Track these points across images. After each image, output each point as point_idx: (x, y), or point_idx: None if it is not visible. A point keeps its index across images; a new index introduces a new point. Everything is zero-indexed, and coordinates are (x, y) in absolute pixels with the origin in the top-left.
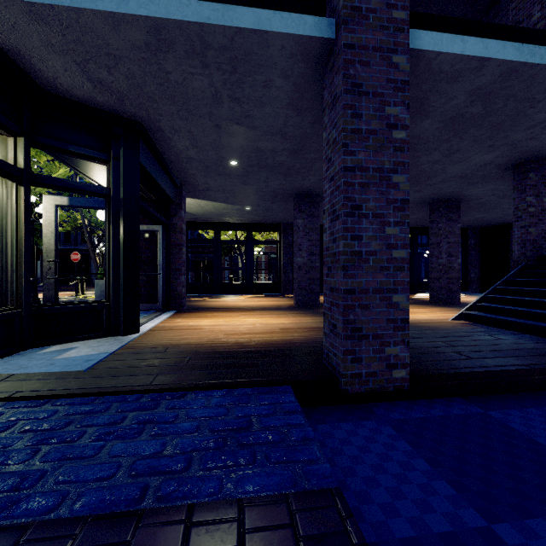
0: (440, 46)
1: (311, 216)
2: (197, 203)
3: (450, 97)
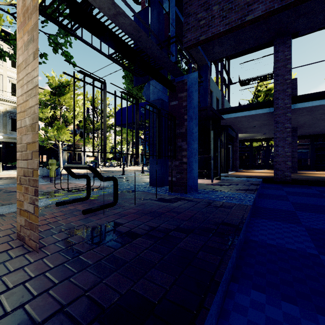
0: (304, 106)
1: (292, 136)
2: (242, 135)
3: (321, 108)
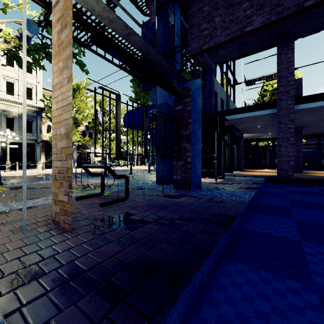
0: (307, 106)
1: (298, 136)
2: (247, 134)
3: None
